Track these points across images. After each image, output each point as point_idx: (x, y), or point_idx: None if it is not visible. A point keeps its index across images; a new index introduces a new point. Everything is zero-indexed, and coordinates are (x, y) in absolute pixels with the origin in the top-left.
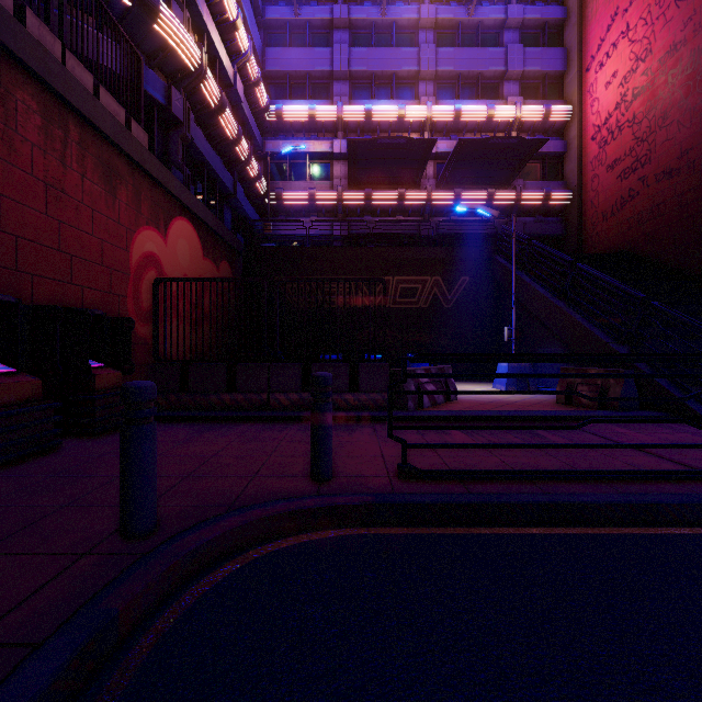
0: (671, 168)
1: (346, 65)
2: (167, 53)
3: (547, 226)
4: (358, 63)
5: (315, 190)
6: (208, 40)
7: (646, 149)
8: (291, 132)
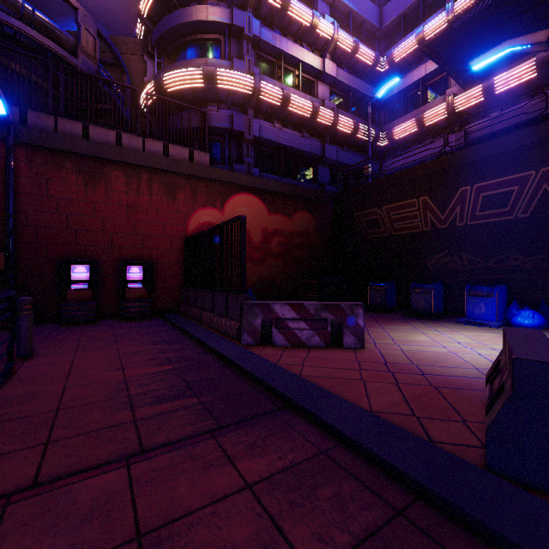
0: None
1: None
2: (230, 95)
3: None
4: None
5: (421, 113)
6: (287, 56)
7: None
8: (406, 68)
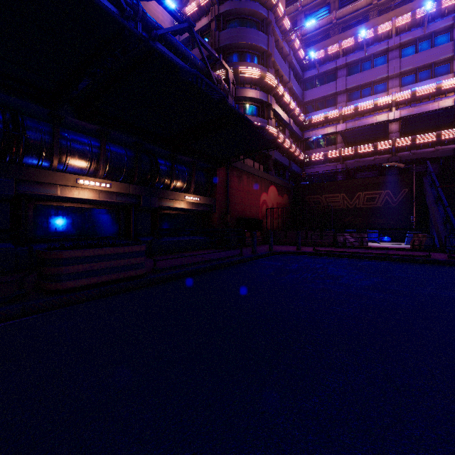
0: None
1: (343, 87)
2: None
3: None
4: (350, 83)
5: (327, 152)
6: (279, 116)
7: None
8: (316, 125)
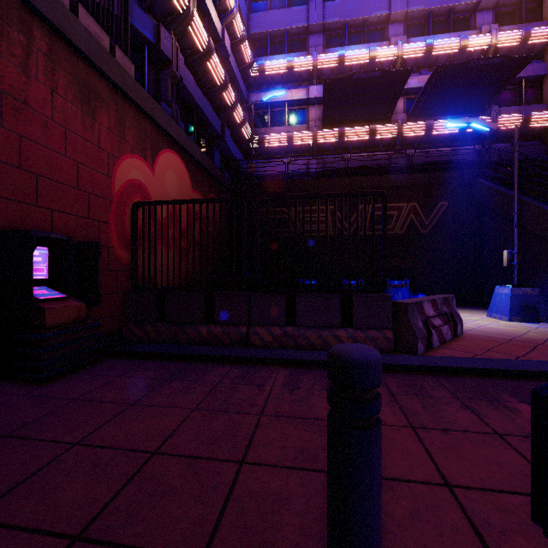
0: None
1: (320, 18)
2: None
3: (525, 150)
4: (331, 15)
5: (292, 132)
6: None
7: None
8: (271, 84)
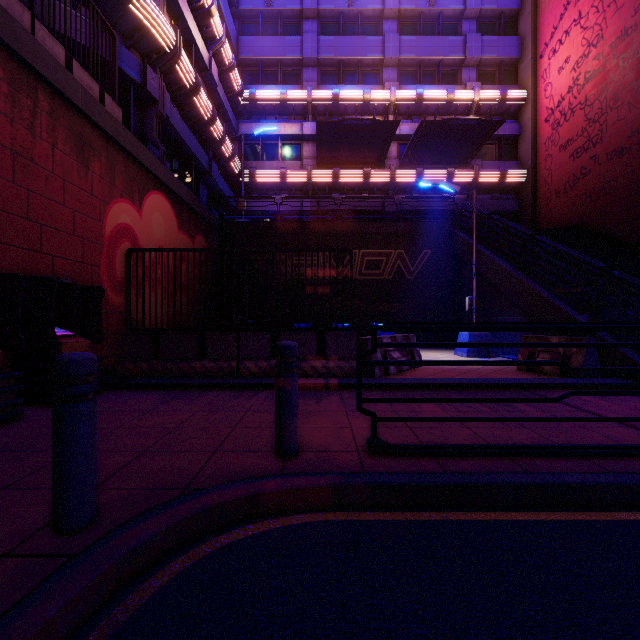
0: (622, 147)
1: (314, 52)
2: (142, 33)
3: (503, 203)
4: (326, 50)
5: (286, 169)
6: (184, 24)
7: (598, 129)
8: (263, 115)
